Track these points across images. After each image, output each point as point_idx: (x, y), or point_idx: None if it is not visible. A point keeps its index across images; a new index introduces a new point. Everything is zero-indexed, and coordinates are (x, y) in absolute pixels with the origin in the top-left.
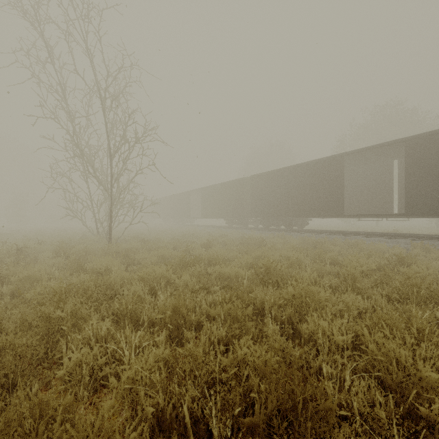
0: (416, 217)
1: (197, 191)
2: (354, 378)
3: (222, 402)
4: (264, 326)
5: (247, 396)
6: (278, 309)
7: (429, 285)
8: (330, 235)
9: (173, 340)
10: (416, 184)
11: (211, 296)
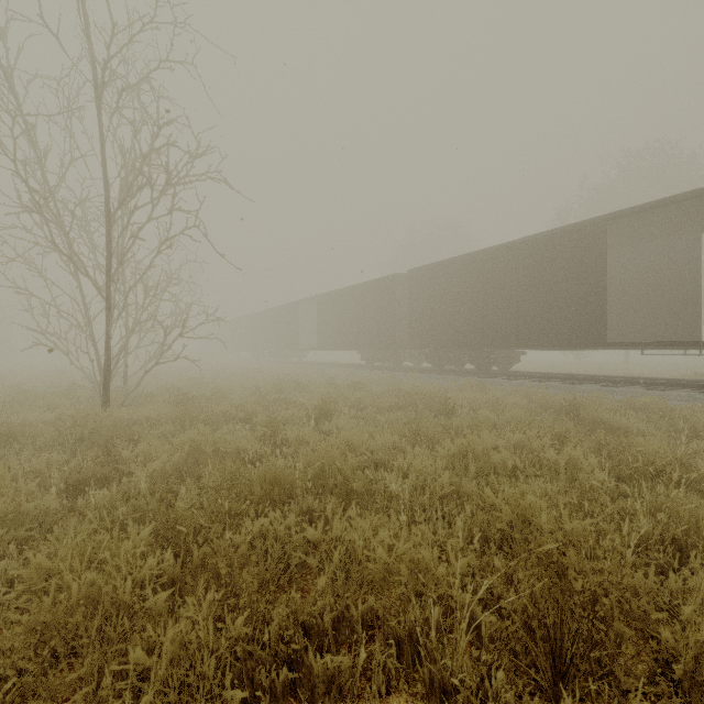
0: None
1: (311, 301)
2: None
3: None
4: None
5: None
6: None
7: None
8: (573, 385)
9: None
10: None
11: None
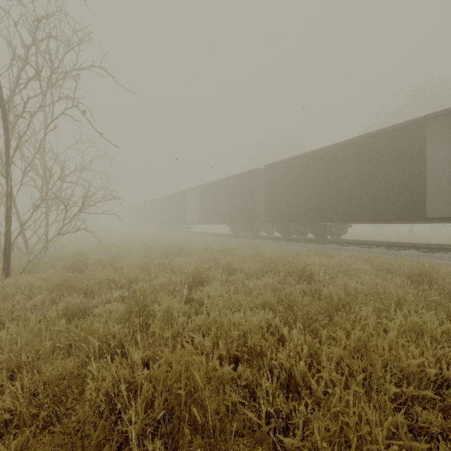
0: None
1: (195, 190)
2: None
3: None
4: None
5: None
6: None
7: None
8: (396, 250)
9: None
10: None
11: None
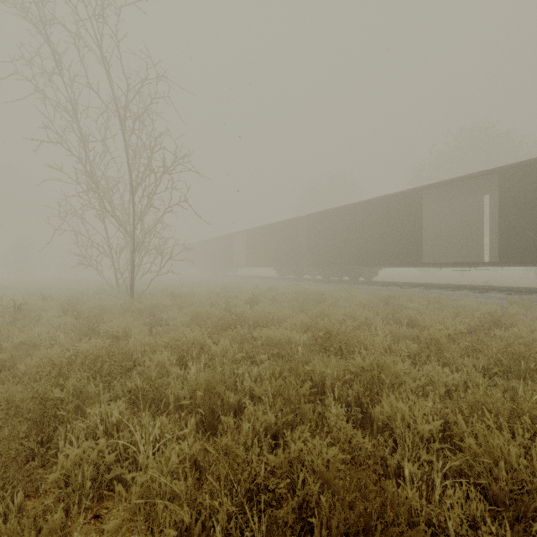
0: (512, 265)
1: (241, 233)
2: (445, 481)
3: (269, 521)
4: (325, 409)
5: (303, 511)
6: (343, 386)
7: (536, 354)
8: (405, 288)
9: (207, 427)
10: (513, 225)
11: (257, 368)
